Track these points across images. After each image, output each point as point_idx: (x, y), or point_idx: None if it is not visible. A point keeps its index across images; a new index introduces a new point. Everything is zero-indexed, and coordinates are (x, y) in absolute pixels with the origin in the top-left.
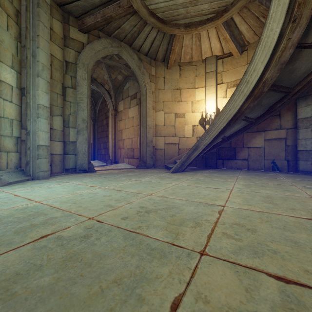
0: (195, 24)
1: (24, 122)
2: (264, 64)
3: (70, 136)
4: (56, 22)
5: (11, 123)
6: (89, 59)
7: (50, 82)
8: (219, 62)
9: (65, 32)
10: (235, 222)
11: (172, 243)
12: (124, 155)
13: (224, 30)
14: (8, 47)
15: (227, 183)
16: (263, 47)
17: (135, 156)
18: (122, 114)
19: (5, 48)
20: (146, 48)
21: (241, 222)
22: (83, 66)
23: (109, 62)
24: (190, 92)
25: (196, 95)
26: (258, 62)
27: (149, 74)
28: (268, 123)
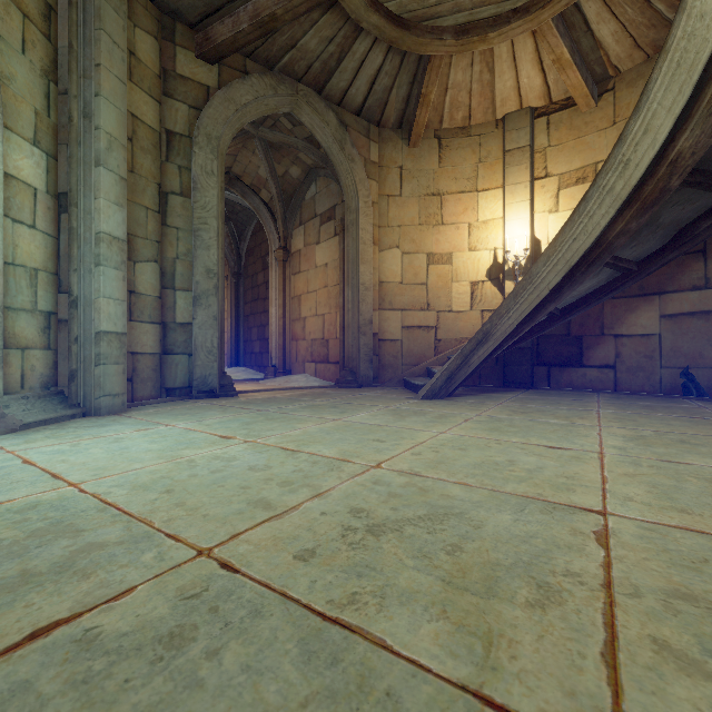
0: (483, 24)
1: (64, 276)
2: (675, 112)
3: (177, 311)
4: (143, 36)
5: (33, 278)
6: (222, 126)
7: (131, 181)
8: (539, 123)
9: (164, 61)
10: (673, 587)
11: (482, 696)
12: (304, 356)
13: (556, 37)
14: (24, 93)
15: (577, 430)
16: (675, 65)
17: (332, 357)
18: (300, 259)
19: (17, 97)
20: (359, 95)
21: (692, 585)
22: (207, 141)
23: (271, 134)
24: (465, 201)
25: (479, 208)
26: (658, 108)
27: (366, 160)
28: (672, 272)
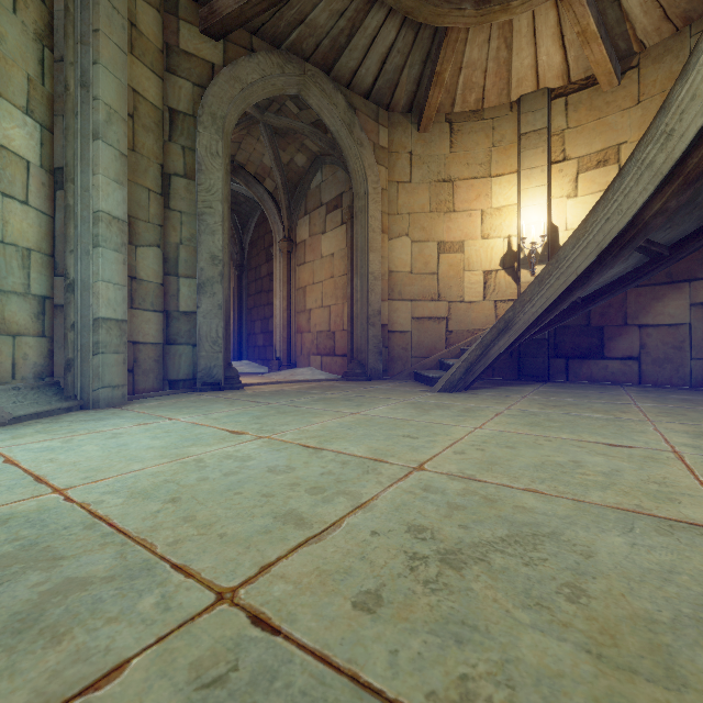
0: None
1: (60, 258)
2: None
3: (181, 299)
4: (145, 8)
5: (25, 258)
6: (227, 105)
7: (132, 160)
8: (557, 105)
9: (167, 36)
10: None
11: None
12: (309, 348)
13: (583, 6)
14: (15, 57)
15: (629, 425)
16: None
17: (339, 349)
18: (305, 250)
19: (7, 59)
20: (369, 76)
21: None
22: (212, 121)
23: (277, 119)
24: (477, 187)
25: (493, 194)
26: None
27: (375, 144)
28: None
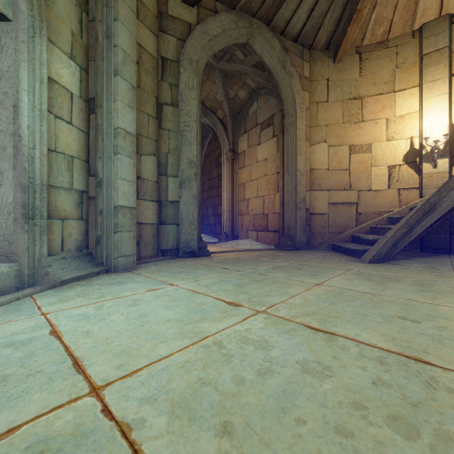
0: None
1: (92, 163)
2: None
3: (169, 192)
4: None
5: (70, 163)
6: (200, 52)
7: (137, 94)
8: None
9: (160, 6)
10: None
11: None
12: (248, 226)
13: None
14: (63, 16)
15: None
16: None
17: (270, 227)
18: (244, 157)
19: (58, 18)
20: (299, 23)
21: None
22: (189, 64)
23: (228, 66)
24: (383, 101)
25: (396, 105)
26: None
27: (300, 75)
28: None
